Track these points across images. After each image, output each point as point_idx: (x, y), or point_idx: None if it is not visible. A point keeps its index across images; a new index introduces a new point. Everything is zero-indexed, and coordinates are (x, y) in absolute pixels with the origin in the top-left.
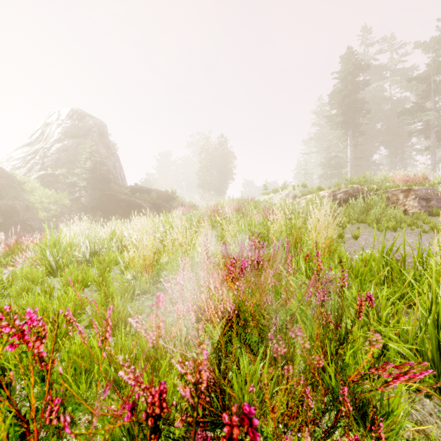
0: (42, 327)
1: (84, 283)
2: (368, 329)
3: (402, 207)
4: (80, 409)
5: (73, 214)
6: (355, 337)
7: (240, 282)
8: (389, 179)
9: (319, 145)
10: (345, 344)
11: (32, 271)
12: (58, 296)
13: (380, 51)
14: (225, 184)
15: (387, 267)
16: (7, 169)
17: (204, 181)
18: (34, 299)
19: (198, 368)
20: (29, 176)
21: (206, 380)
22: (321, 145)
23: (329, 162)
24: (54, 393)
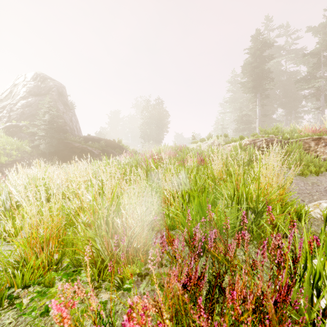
0: None
1: None
2: None
3: (314, 153)
4: None
5: (33, 159)
6: None
7: None
8: (297, 130)
9: (232, 107)
10: None
11: None
12: None
13: (278, 35)
14: (161, 135)
15: None
16: None
17: (145, 133)
18: None
19: None
20: None
21: None
22: (234, 106)
23: (241, 119)
24: None
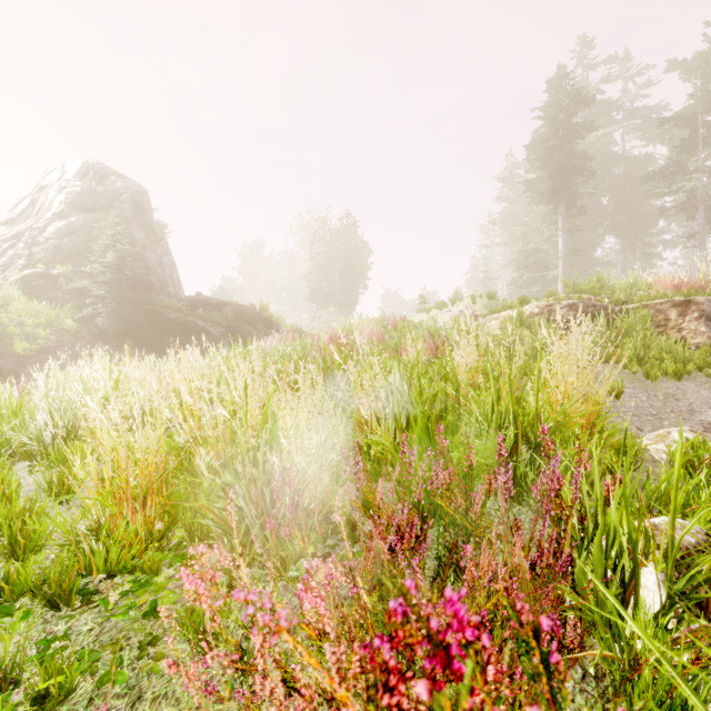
0: None
1: None
2: None
3: (676, 333)
4: None
5: (81, 346)
6: None
7: None
8: (643, 284)
9: (507, 233)
10: None
11: None
12: None
13: (607, 77)
14: (353, 295)
15: None
16: None
17: (319, 290)
18: None
19: None
20: (4, 277)
21: None
22: (511, 232)
23: (525, 259)
24: None
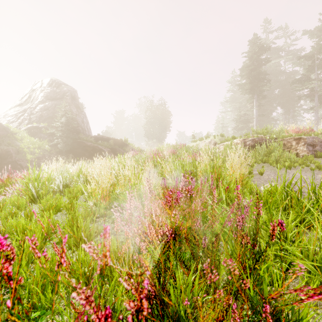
0: (11, 251)
1: (57, 208)
2: (280, 249)
3: (295, 151)
4: (47, 314)
5: (52, 156)
6: (267, 253)
7: (175, 209)
8: (285, 130)
9: (233, 106)
10: (260, 260)
11: (19, 199)
12: (36, 219)
13: (277, 37)
14: (164, 134)
15: (287, 196)
16: (3, 123)
17: (149, 132)
18: (18, 221)
19: (139, 296)
20: (19, 128)
21: (146, 308)
22: (234, 106)
23: (240, 118)
24: (16, 311)
